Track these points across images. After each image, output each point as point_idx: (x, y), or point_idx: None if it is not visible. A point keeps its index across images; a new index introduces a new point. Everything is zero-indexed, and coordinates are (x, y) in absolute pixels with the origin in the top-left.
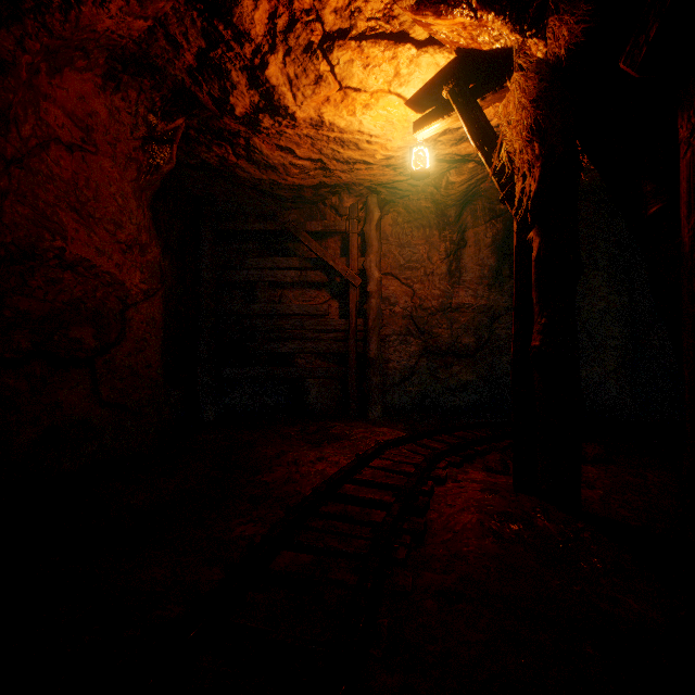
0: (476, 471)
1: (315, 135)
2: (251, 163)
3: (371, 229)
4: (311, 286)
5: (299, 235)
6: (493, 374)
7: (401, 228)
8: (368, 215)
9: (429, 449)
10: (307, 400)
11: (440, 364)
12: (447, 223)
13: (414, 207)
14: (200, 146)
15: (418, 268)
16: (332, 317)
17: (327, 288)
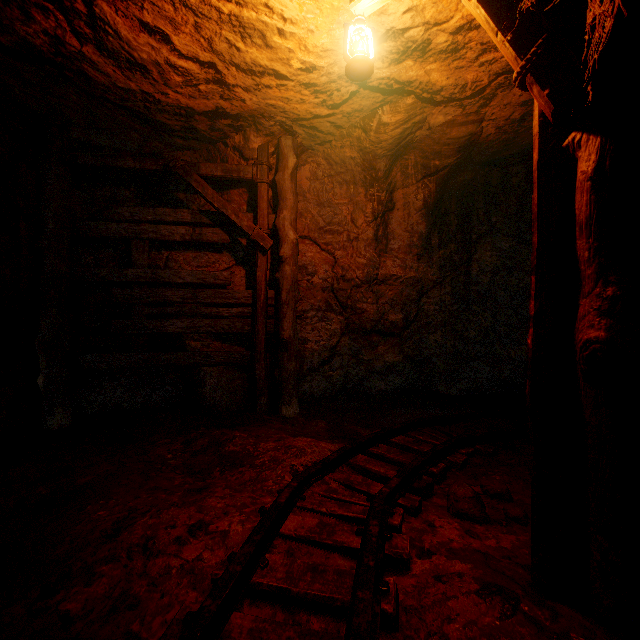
0: (443, 520)
1: (198, 4)
2: (105, 54)
3: (285, 179)
4: (208, 247)
5: (189, 178)
6: (420, 353)
7: (320, 183)
8: (281, 161)
9: (367, 473)
10: (203, 393)
11: (364, 344)
12: (376, 178)
13: (336, 158)
14: (7, 4)
15: (340, 232)
16: (236, 288)
17: (230, 251)
